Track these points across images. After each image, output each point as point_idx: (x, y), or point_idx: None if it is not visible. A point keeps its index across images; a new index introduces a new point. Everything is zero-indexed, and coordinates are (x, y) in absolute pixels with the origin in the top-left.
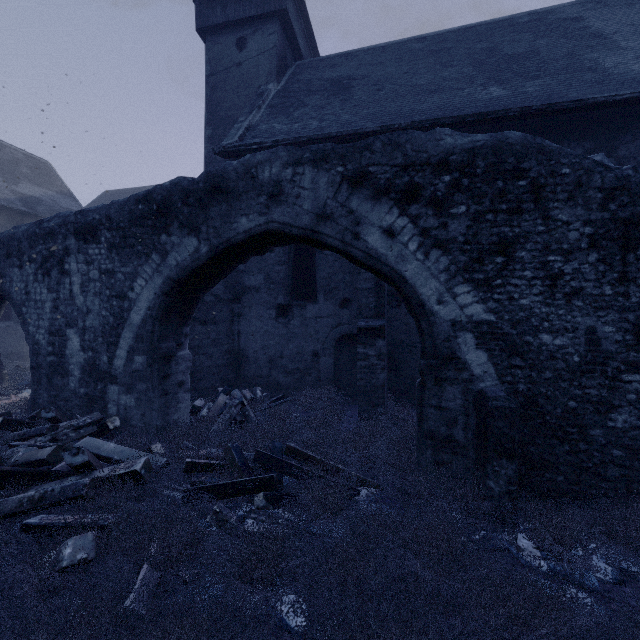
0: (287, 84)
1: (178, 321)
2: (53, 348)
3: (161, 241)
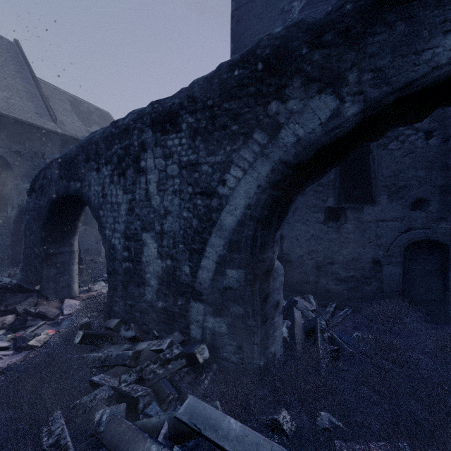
0: (310, 0)
1: (276, 224)
2: (128, 253)
3: (269, 112)
